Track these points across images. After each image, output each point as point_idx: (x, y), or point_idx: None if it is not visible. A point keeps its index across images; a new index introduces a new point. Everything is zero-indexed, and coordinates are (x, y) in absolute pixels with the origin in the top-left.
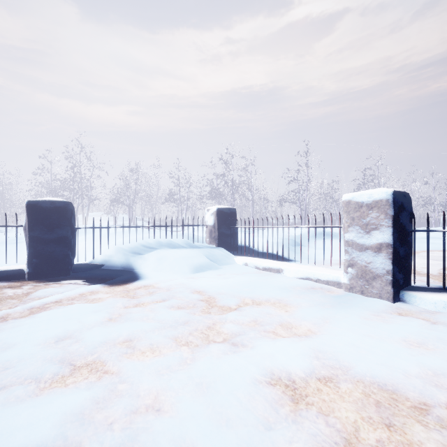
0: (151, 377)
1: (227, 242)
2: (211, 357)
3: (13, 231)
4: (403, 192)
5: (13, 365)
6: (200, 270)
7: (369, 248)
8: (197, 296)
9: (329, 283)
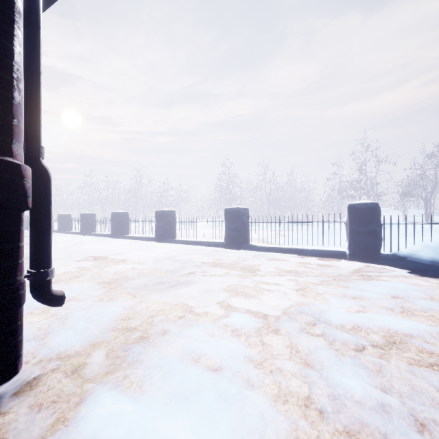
0: None
1: None
2: None
3: (315, 225)
4: None
5: (372, 299)
6: None
7: None
8: None
9: None
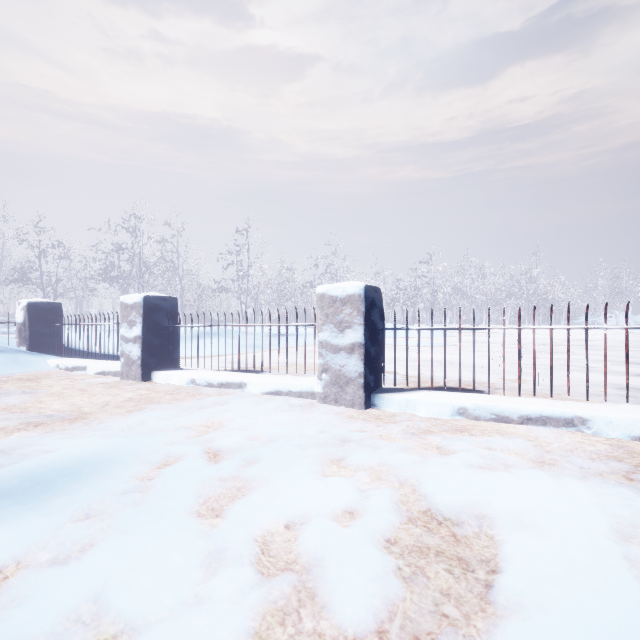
0: None
1: (45, 343)
2: None
3: None
4: (163, 297)
5: None
6: None
7: (131, 340)
8: None
9: (117, 374)
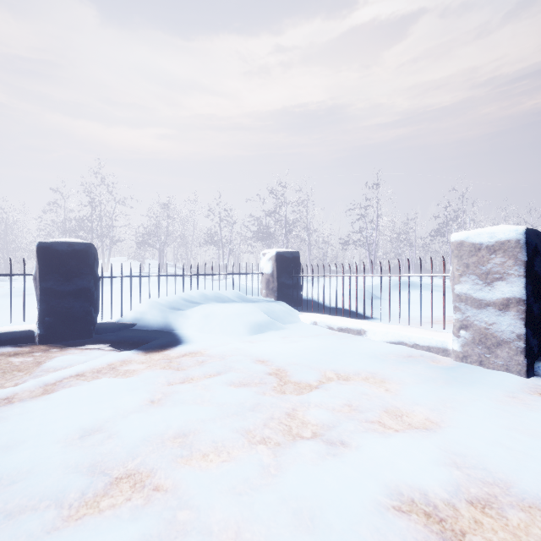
0: (224, 499)
1: (288, 295)
2: (304, 465)
3: (19, 280)
4: (536, 230)
5: (22, 477)
6: (259, 331)
7: (491, 304)
8: (262, 368)
9: (431, 350)
